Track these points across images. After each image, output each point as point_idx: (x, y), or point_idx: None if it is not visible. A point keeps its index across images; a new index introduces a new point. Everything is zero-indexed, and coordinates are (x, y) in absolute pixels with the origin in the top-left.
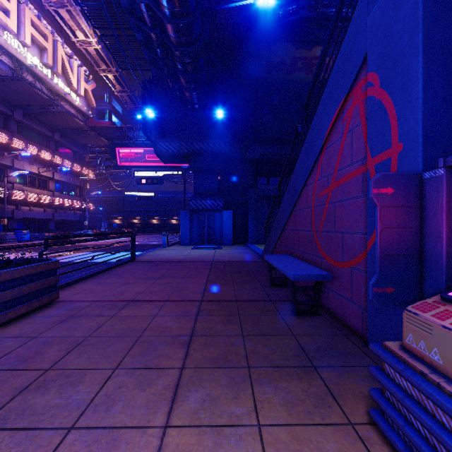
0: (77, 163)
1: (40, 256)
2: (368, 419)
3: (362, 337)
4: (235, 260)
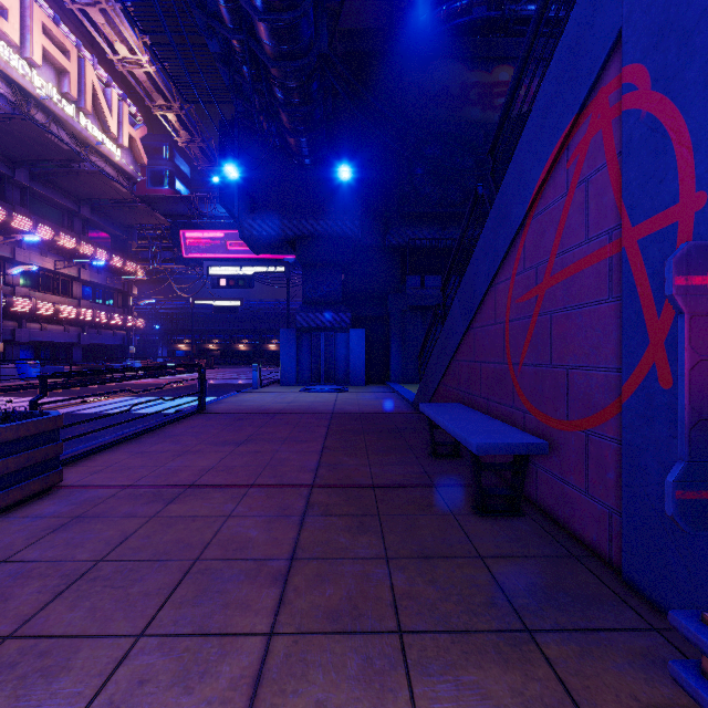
0: (118, 254)
1: (33, 408)
2: None
3: (610, 563)
4: (370, 411)
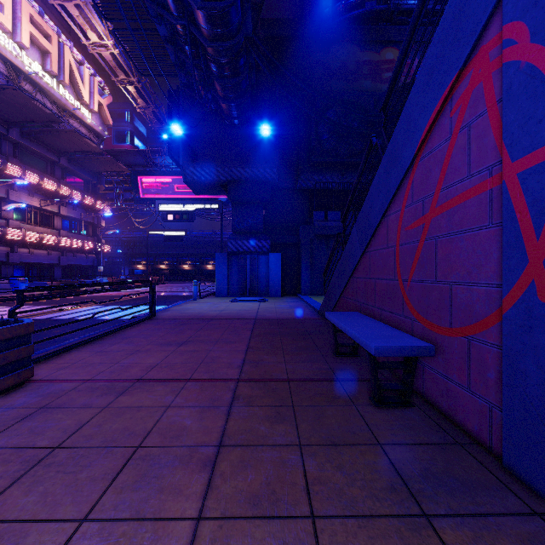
0: (89, 195)
1: (10, 316)
2: None
3: (490, 450)
4: (285, 318)
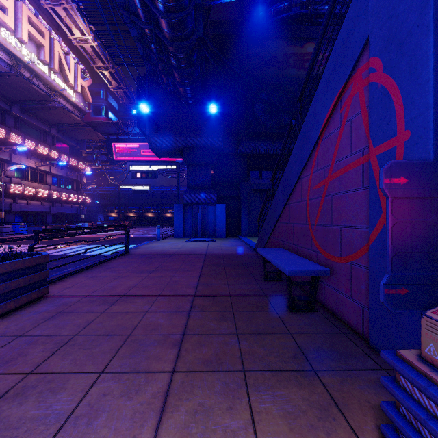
0: (74, 158)
1: (30, 250)
2: (378, 434)
3: (362, 336)
4: (228, 253)
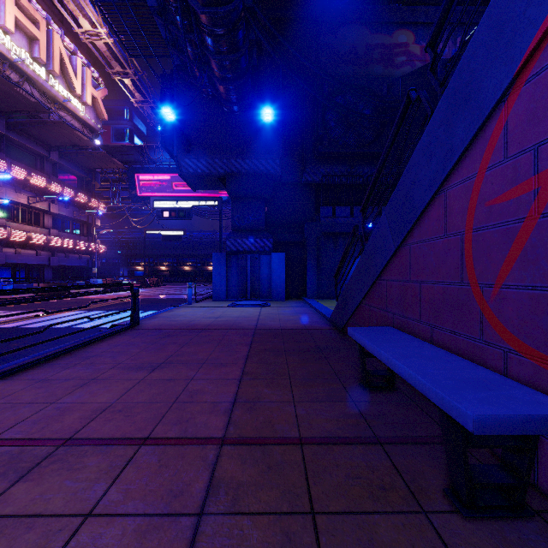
0: (83, 192)
1: None
2: None
3: None
4: (290, 327)
